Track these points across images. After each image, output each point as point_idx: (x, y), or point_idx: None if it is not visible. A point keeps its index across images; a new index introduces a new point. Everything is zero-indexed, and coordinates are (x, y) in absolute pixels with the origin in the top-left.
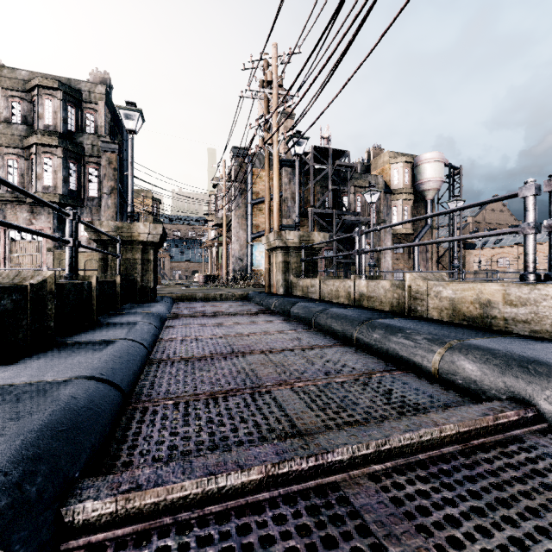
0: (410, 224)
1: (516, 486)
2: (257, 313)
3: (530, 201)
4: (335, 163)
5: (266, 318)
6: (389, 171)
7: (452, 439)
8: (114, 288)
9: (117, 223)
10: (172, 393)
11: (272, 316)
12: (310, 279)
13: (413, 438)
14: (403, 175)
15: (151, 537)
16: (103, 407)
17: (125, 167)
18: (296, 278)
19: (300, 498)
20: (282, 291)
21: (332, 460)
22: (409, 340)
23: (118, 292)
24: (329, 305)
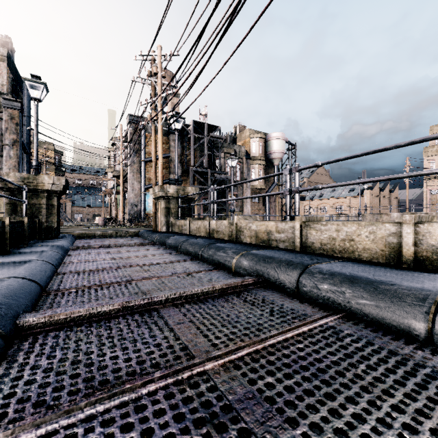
0: (263, 182)
1: (233, 302)
2: (143, 244)
3: (287, 177)
4: (209, 135)
5: (148, 248)
6: (249, 143)
7: (219, 291)
8: (22, 227)
9: (23, 175)
10: (74, 287)
11: (153, 246)
12: (184, 220)
13: (199, 290)
14: (258, 147)
15: (63, 328)
16: (29, 290)
17: (27, 123)
18: (174, 219)
19: (137, 313)
20: (164, 229)
21: (156, 300)
22: (225, 253)
23: (26, 230)
24: (192, 237)
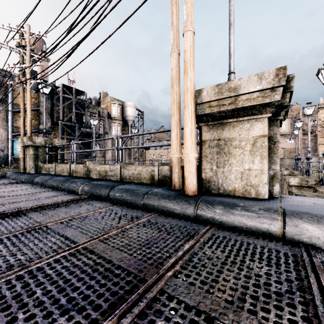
0: None
1: (72, 206)
2: (11, 183)
3: (116, 140)
4: (77, 97)
5: (17, 185)
6: (110, 107)
7: (65, 203)
8: None
9: None
10: None
11: (22, 184)
12: (50, 164)
13: (52, 203)
14: (117, 110)
15: None
16: None
17: None
18: (42, 163)
19: (11, 216)
20: (33, 171)
21: (24, 209)
22: (76, 184)
23: None
24: (56, 176)
